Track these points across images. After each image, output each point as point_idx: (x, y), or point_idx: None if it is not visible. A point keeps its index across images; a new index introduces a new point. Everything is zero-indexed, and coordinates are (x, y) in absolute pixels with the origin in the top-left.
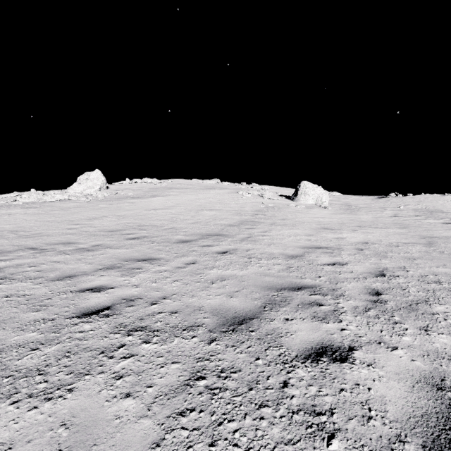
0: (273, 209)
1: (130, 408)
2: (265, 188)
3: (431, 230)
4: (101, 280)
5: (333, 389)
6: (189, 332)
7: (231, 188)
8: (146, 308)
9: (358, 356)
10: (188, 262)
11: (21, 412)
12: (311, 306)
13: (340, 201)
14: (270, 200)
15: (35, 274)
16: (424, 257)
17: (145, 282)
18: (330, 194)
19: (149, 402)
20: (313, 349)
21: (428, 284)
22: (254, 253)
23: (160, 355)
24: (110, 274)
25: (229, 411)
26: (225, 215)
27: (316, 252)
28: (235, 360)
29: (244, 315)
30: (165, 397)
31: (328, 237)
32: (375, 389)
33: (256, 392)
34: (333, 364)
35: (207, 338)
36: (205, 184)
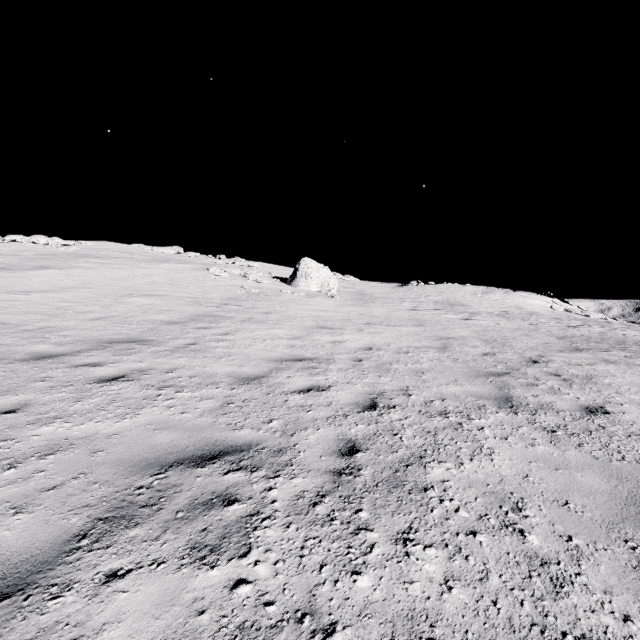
0: (256, 297)
1: None
2: (254, 265)
3: (449, 328)
4: None
5: None
6: None
7: (200, 262)
8: None
9: None
10: (0, 409)
11: None
12: (207, 509)
13: (353, 289)
14: (257, 283)
15: None
16: (435, 369)
17: None
18: (344, 279)
19: None
20: None
21: (430, 418)
22: (178, 376)
23: None
24: None
25: None
26: (170, 306)
27: (291, 368)
28: None
29: None
30: None
31: (322, 341)
32: None
33: None
34: None
35: None
36: (155, 254)
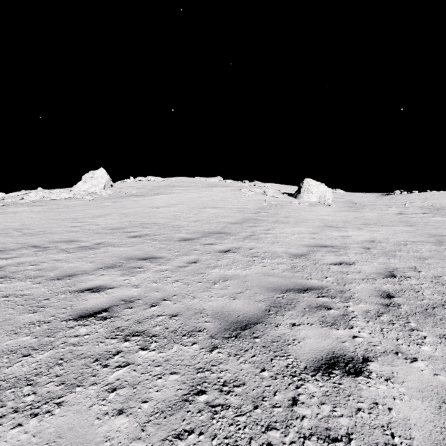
0: (275, 207)
1: (122, 428)
2: (267, 186)
3: (440, 228)
4: (101, 279)
5: (349, 408)
6: (189, 337)
7: (234, 186)
8: (145, 310)
9: (374, 368)
10: (190, 261)
11: (3, 430)
12: (318, 309)
13: (343, 199)
14: (273, 198)
15: (35, 273)
16: (435, 257)
17: (145, 282)
18: (334, 192)
19: (143, 420)
20: (324, 359)
21: (442, 286)
22: (257, 252)
23: (157, 364)
24: (110, 273)
25: (232, 435)
26: (228, 213)
27: (321, 251)
28: (238, 371)
29: (247, 319)
30: (161, 414)
31: (333, 236)
32: (396, 409)
33: (262, 411)
34: (347, 378)
35: (208, 345)
36: (208, 182)
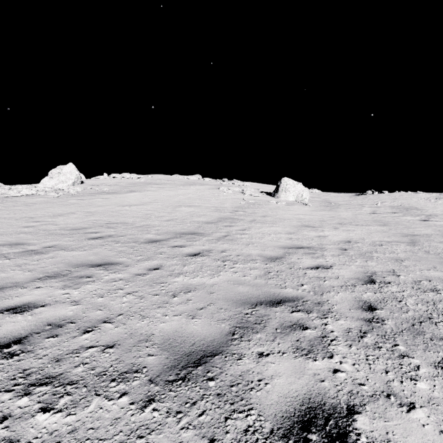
0: (253, 206)
1: None
2: (246, 184)
3: (411, 227)
4: (34, 294)
5: None
6: (119, 384)
7: (212, 184)
8: (73, 339)
9: (362, 426)
10: (151, 267)
11: None
12: (292, 330)
13: (319, 198)
14: (251, 196)
15: None
16: (411, 258)
17: (89, 296)
18: (310, 191)
19: None
20: (297, 413)
21: (424, 293)
22: (229, 255)
23: (55, 440)
24: (48, 285)
25: None
26: (204, 212)
27: (297, 253)
28: None
29: (204, 348)
30: None
31: (310, 236)
32: None
33: None
34: None
35: (142, 397)
36: (186, 180)
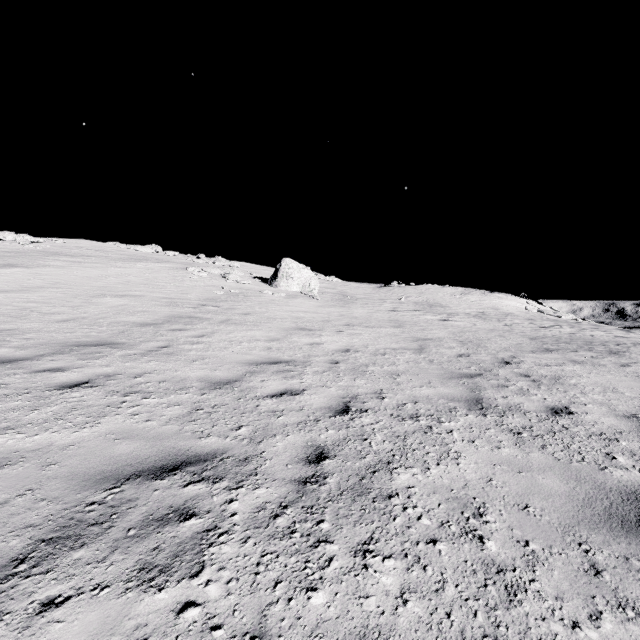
0: (235, 298)
1: None
2: (234, 265)
3: (427, 329)
4: None
5: None
6: None
7: (178, 262)
8: None
9: None
10: None
11: None
12: (161, 525)
13: (335, 289)
14: (237, 283)
15: None
16: (410, 371)
17: None
18: (326, 280)
19: None
20: None
21: (401, 422)
22: (146, 381)
23: None
24: None
25: None
26: (145, 307)
27: (265, 372)
28: None
29: None
30: None
31: (299, 343)
32: None
33: None
34: None
35: None
36: (131, 253)
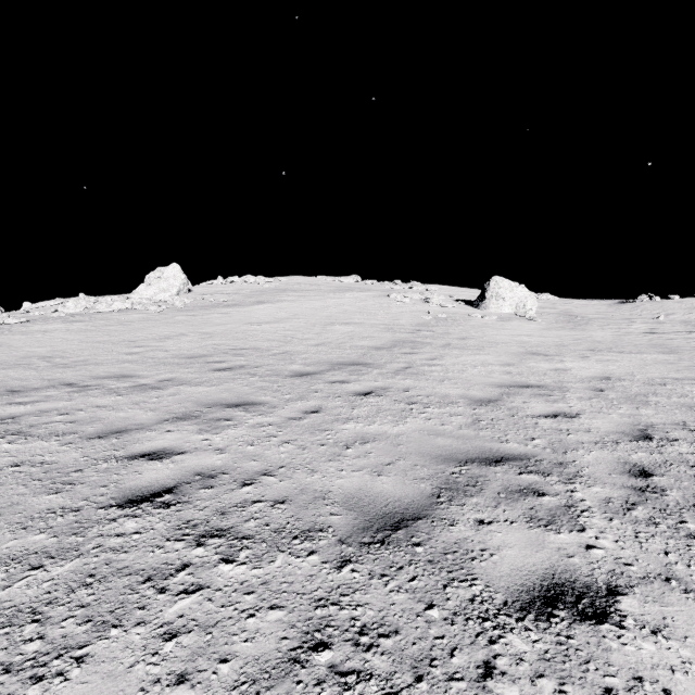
0: (445, 322)
1: None
2: (432, 289)
3: None
4: (166, 438)
5: (589, 688)
6: (303, 542)
7: (378, 289)
8: (232, 492)
9: (629, 608)
10: (308, 409)
11: None
12: (522, 495)
13: (555, 309)
14: (441, 308)
15: (65, 427)
16: None
17: (236, 443)
18: (539, 298)
19: None
20: (537, 588)
21: None
22: (416, 395)
23: (249, 590)
24: (181, 429)
25: None
26: (369, 333)
27: (521, 394)
28: (386, 607)
29: (402, 510)
30: (251, 687)
31: (540, 369)
32: (679, 693)
33: (429, 687)
34: (581, 626)
35: (335, 557)
36: (337, 284)
